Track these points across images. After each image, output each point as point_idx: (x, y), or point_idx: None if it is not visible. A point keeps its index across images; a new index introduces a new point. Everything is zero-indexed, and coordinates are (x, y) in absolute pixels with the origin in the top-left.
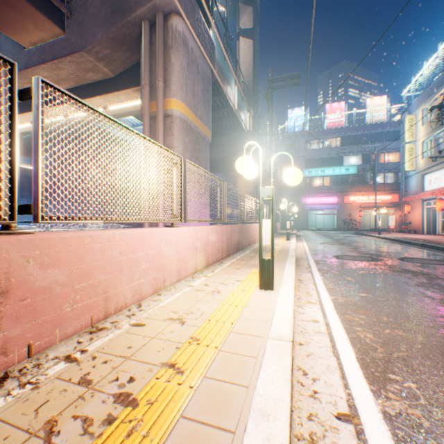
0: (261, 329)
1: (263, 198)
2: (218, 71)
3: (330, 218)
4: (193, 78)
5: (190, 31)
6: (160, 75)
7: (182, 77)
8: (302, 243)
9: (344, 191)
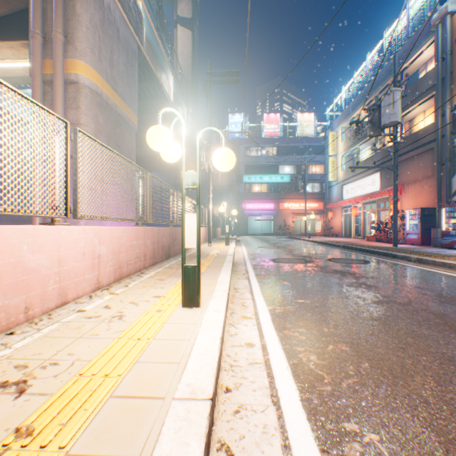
0: (166, 382)
1: (187, 185)
2: (150, 51)
3: (268, 224)
4: (111, 43)
5: None
6: (59, 25)
7: (94, 36)
8: (241, 247)
9: (280, 198)
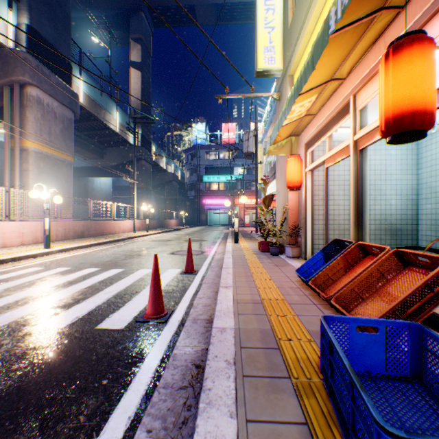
0: (15, 255)
1: (46, 208)
2: (93, 104)
3: (227, 216)
4: (50, 123)
5: (46, 93)
6: (18, 124)
7: (37, 125)
8: (162, 234)
9: (234, 195)
